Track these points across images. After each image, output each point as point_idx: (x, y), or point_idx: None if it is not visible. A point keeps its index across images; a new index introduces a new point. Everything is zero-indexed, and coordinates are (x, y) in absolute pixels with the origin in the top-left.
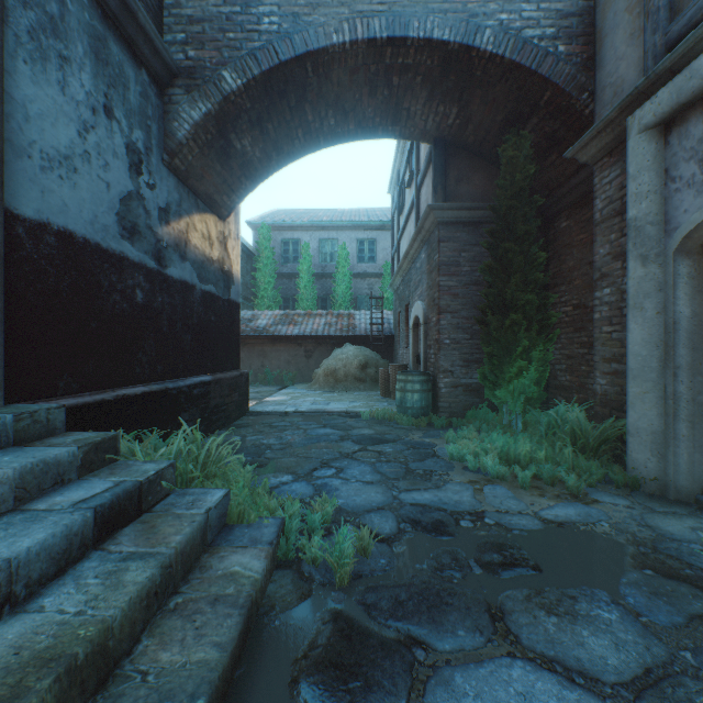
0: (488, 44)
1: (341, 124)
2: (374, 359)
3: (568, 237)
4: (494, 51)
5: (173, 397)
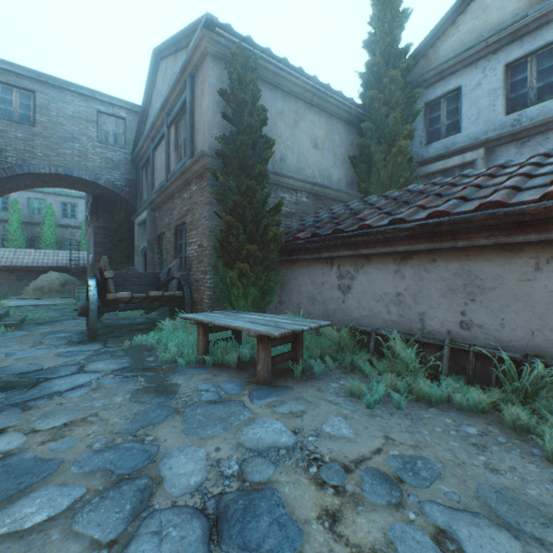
0: (103, 184)
1: (46, 184)
2: (71, 281)
3: None
4: (106, 186)
5: None
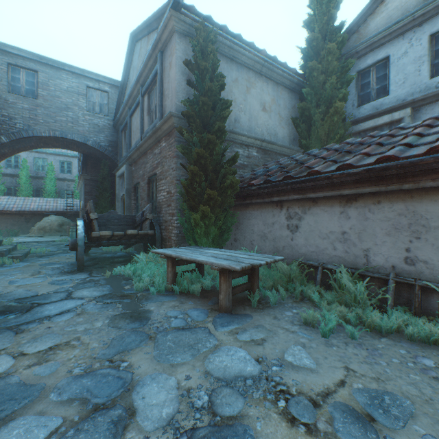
0: (91, 144)
1: (46, 145)
2: (67, 222)
3: None
4: (93, 146)
5: None
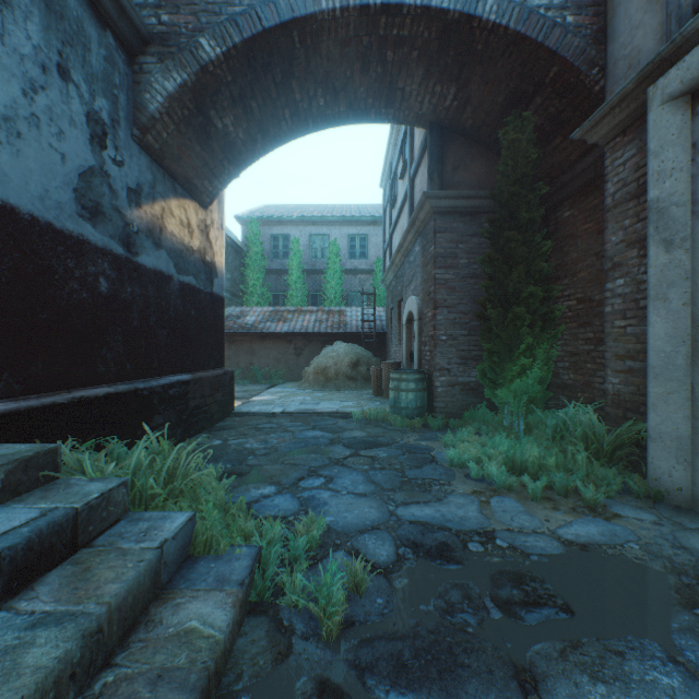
0: (491, 13)
1: (331, 105)
2: (365, 357)
3: (571, 227)
4: (498, 20)
5: (144, 398)
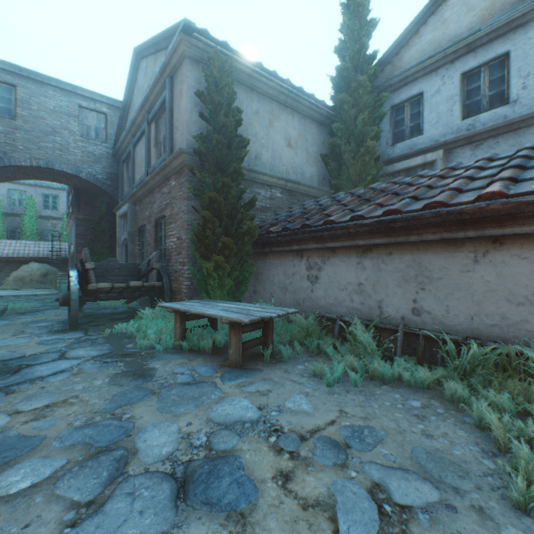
0: (85, 177)
1: (27, 177)
2: (53, 272)
3: None
4: (87, 179)
5: None
